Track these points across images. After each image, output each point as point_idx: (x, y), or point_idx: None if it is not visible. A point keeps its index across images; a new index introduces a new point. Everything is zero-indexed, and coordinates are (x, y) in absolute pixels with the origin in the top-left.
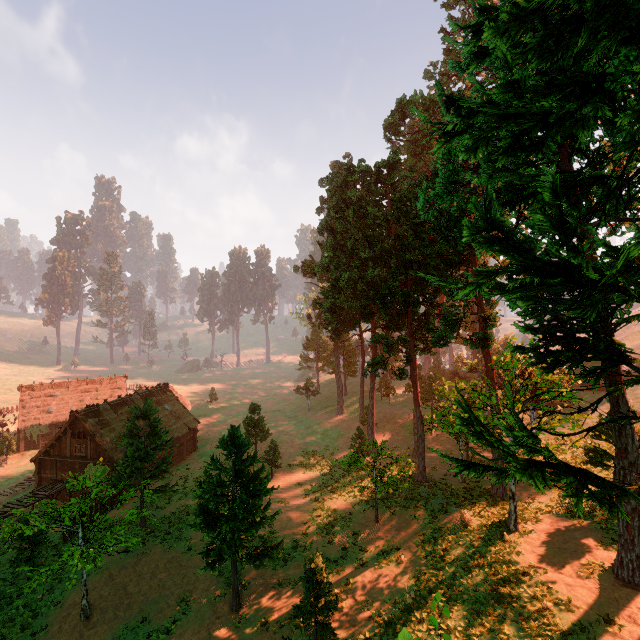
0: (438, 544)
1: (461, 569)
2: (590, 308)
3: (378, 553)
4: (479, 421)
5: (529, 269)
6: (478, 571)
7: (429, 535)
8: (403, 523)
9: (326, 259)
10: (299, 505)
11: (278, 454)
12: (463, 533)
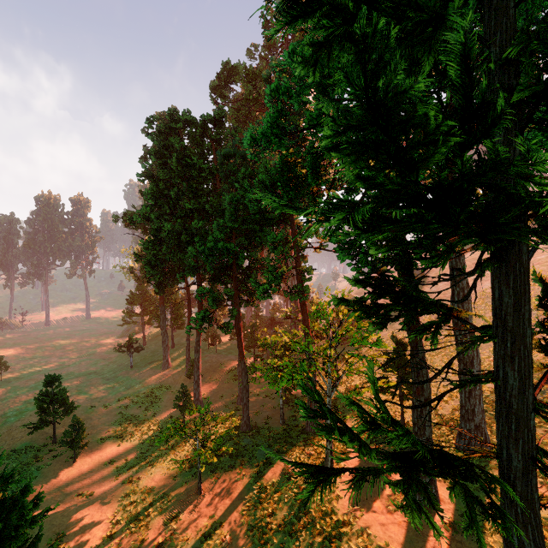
0: (264, 507)
1: (289, 537)
2: (444, 257)
3: (200, 539)
4: (334, 414)
5: (402, 198)
6: (305, 534)
7: (255, 497)
8: (228, 488)
9: (147, 207)
10: (107, 493)
11: (83, 432)
12: (288, 487)
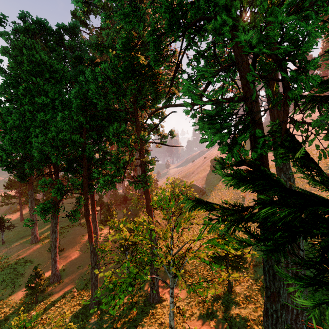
0: None
1: None
2: None
3: None
4: None
5: None
6: None
7: None
8: None
9: None
10: None
11: None
12: None
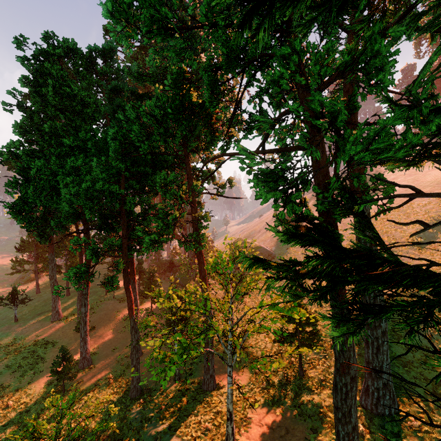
0: None
1: None
2: None
3: None
4: None
5: None
6: None
7: None
8: None
9: (15, 142)
10: None
11: None
12: None
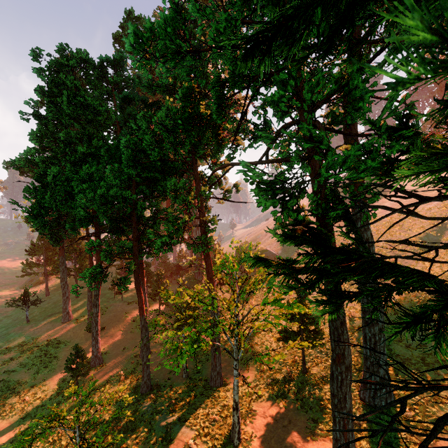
0: None
1: None
2: None
3: None
4: None
5: None
6: None
7: None
8: None
9: (31, 150)
10: None
11: None
12: None
